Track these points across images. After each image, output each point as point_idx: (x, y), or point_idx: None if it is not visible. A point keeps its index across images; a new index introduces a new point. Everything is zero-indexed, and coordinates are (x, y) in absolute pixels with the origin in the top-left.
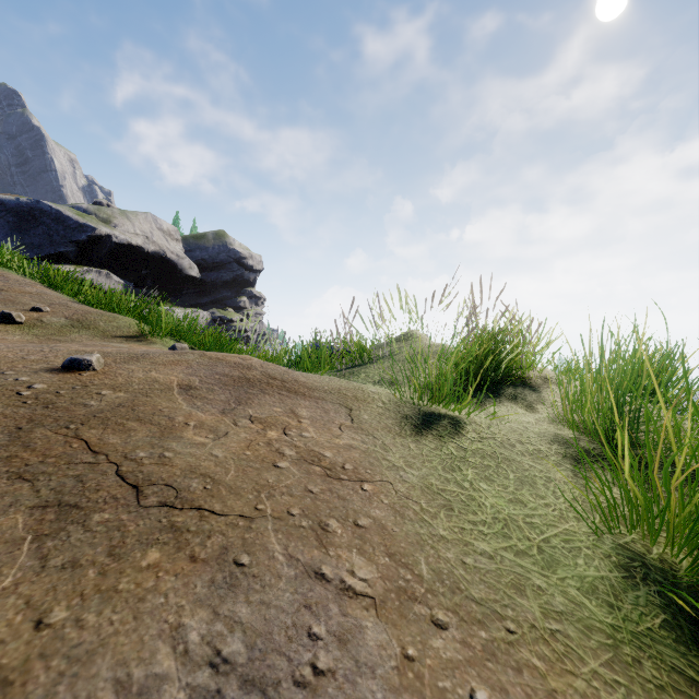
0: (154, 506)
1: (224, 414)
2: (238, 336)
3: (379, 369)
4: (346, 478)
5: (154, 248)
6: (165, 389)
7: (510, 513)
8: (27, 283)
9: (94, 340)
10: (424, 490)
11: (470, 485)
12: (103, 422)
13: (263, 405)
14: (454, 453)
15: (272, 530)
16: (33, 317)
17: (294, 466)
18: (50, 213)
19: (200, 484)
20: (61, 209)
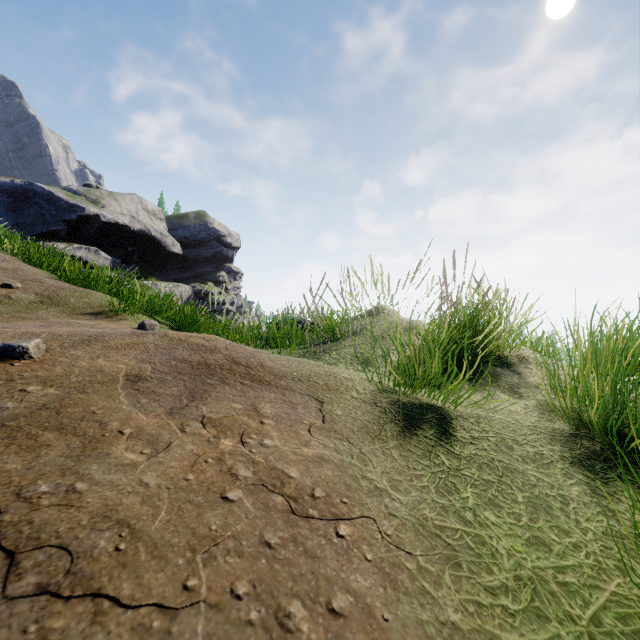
0: (26, 595)
1: (171, 415)
2: (218, 308)
3: (350, 347)
4: (316, 515)
5: (139, 227)
6: (108, 381)
7: (535, 566)
8: (6, 259)
9: (61, 317)
10: (418, 531)
11: (473, 516)
12: (10, 434)
13: (221, 400)
14: (446, 463)
15: (203, 635)
16: (1, 293)
17: (248, 497)
18: (43, 194)
19: (111, 541)
20: (53, 190)
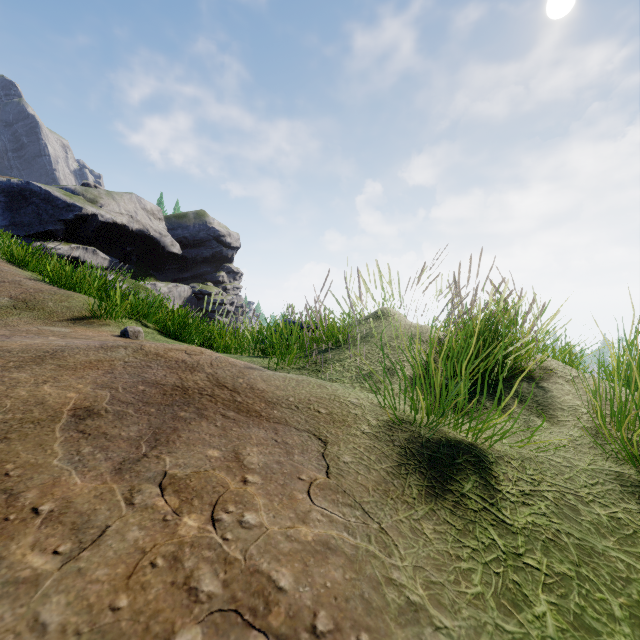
0: None
1: (119, 474)
2: (217, 309)
3: (355, 356)
4: None
5: (138, 226)
6: (46, 419)
7: None
8: None
9: (34, 323)
10: None
11: None
12: None
13: (193, 445)
14: (499, 543)
15: None
16: None
17: None
18: (40, 193)
19: None
20: (50, 189)
